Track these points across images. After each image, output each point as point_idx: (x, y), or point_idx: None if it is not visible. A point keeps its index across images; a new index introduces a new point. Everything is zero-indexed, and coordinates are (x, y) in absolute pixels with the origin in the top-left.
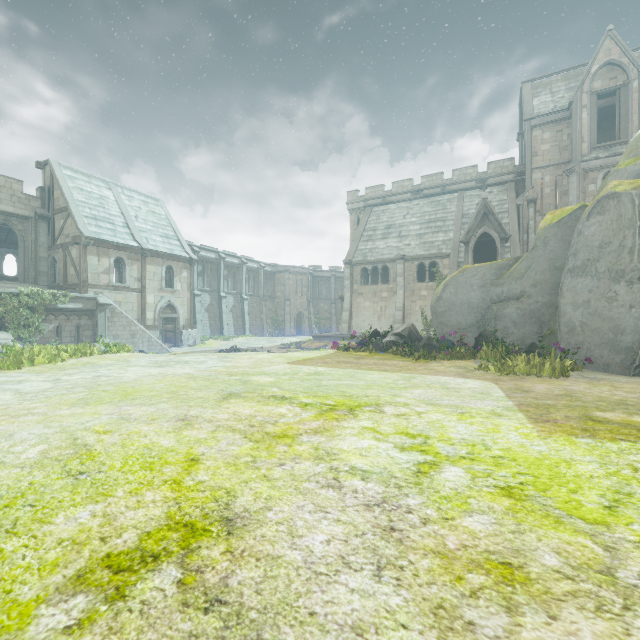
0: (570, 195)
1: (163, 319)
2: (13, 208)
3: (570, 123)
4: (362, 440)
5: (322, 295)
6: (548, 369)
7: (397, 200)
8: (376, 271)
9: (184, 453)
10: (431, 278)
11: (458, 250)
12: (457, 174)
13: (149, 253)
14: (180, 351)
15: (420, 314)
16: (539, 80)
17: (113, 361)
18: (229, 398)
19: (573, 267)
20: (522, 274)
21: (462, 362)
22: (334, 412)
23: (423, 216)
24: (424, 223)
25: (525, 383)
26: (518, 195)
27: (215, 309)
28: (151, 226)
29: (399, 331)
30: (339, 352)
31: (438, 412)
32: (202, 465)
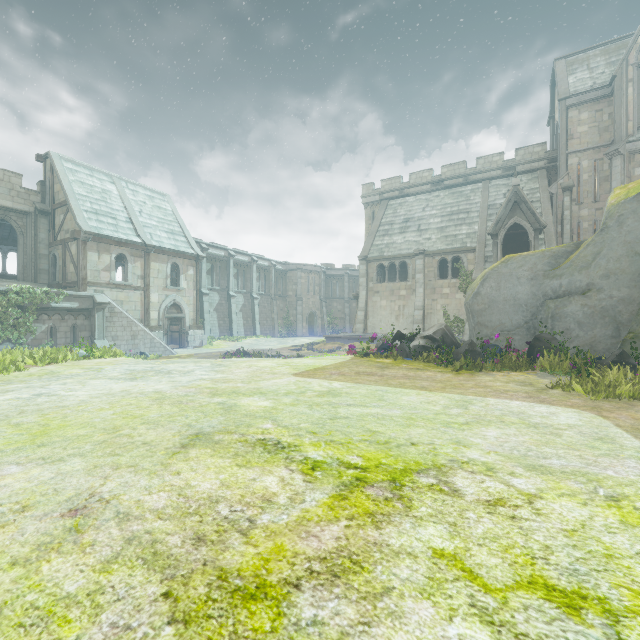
0: (613, 180)
1: (168, 319)
2: (12, 203)
3: (611, 101)
4: (449, 622)
5: (335, 294)
6: None
7: (415, 192)
8: (393, 268)
9: None
10: (453, 275)
11: (484, 243)
12: (481, 162)
13: (153, 249)
14: (185, 353)
15: (442, 313)
16: (574, 56)
17: (82, 370)
18: (190, 445)
19: None
20: (588, 262)
21: (519, 374)
22: (364, 491)
23: (444, 208)
24: (445, 215)
25: None
26: (550, 183)
27: (224, 309)
28: (156, 221)
29: (430, 333)
30: (357, 358)
31: (563, 495)
32: None
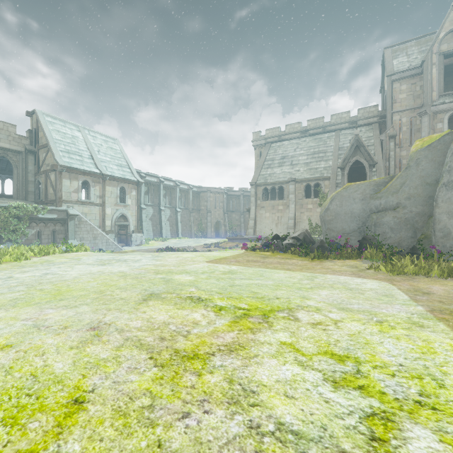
0: (422, 131)
1: (118, 226)
2: (9, 145)
3: (422, 77)
4: (283, 365)
5: (234, 208)
6: (436, 270)
7: (289, 138)
8: (274, 190)
9: (71, 387)
10: (315, 195)
11: (336, 174)
12: (334, 118)
13: (107, 177)
14: (130, 249)
15: (307, 222)
16: (397, 46)
17: (67, 259)
18: (149, 299)
19: (448, 181)
20: (397, 189)
21: (351, 261)
22: (248, 319)
23: (309, 149)
24: (310, 154)
25: (419, 284)
26: (381, 133)
27: (156, 218)
28: (109, 158)
29: (296, 235)
30: (248, 252)
31: (354, 320)
32: (83, 414)
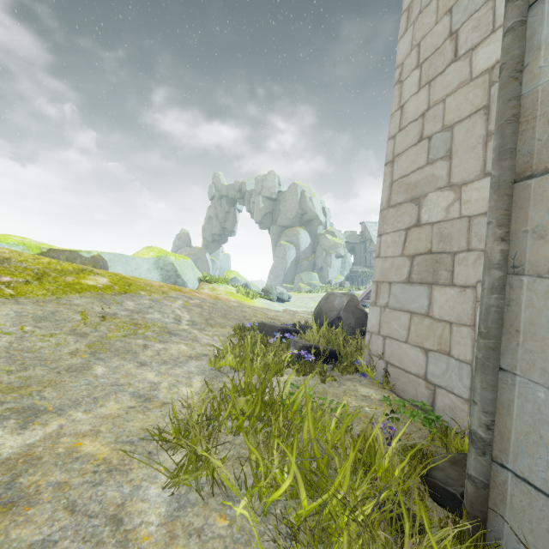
0: None
1: None
2: (354, 241)
3: None
4: None
5: None
6: None
7: None
8: None
9: None
10: None
11: None
12: None
13: None
14: None
15: None
16: None
17: None
18: None
19: None
20: None
21: None
22: None
23: None
24: None
25: None
26: None
27: None
28: None
29: None
30: None
31: None
32: None
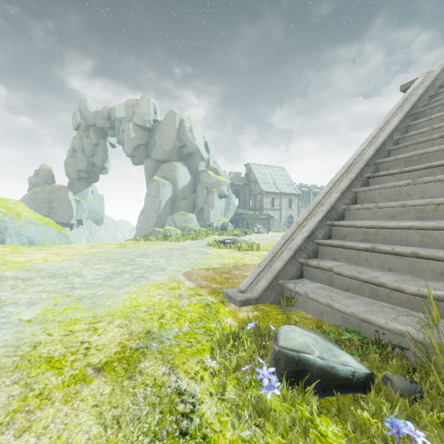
0: None
1: (288, 221)
2: (239, 183)
3: None
4: None
5: None
6: None
7: None
8: None
9: None
10: None
11: None
12: None
13: (283, 194)
14: None
15: None
16: None
17: None
18: None
19: None
20: None
21: None
22: None
23: None
24: None
25: None
26: None
27: None
28: (282, 181)
29: None
30: None
31: None
32: None
